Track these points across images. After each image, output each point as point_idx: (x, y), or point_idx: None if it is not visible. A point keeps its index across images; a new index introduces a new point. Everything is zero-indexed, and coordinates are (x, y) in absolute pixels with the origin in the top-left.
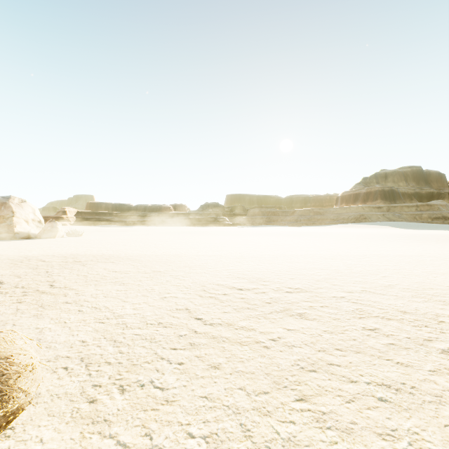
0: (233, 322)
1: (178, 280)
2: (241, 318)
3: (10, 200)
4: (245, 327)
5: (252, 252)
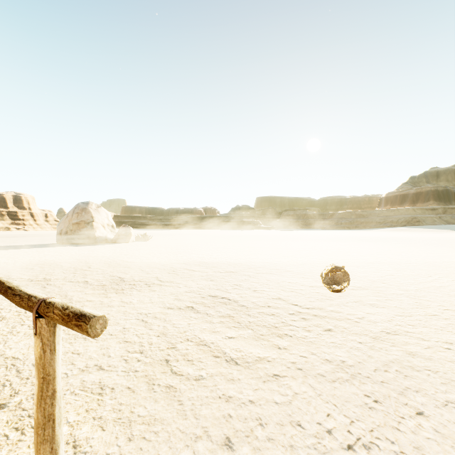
0: None
1: (428, 302)
2: None
3: (89, 206)
4: None
5: (389, 262)
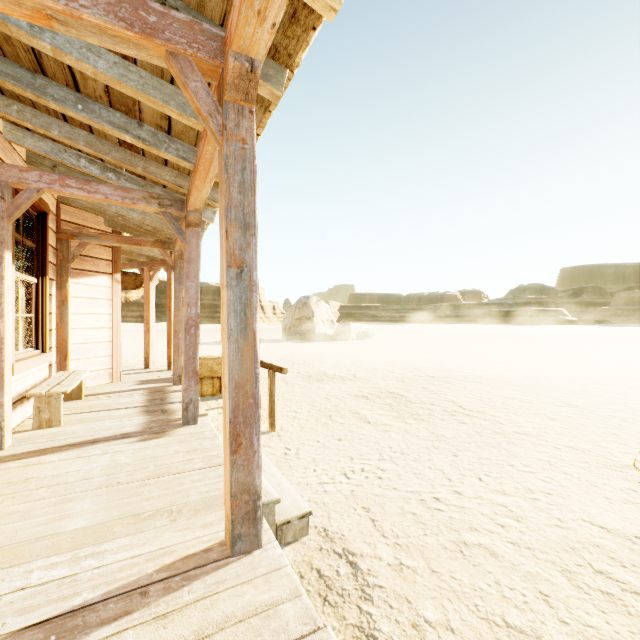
0: None
1: (639, 427)
2: None
3: (310, 300)
4: None
5: None
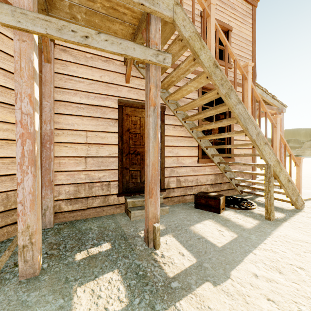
0: (307, 176)
1: None
2: (309, 176)
3: None
4: (310, 177)
5: None
